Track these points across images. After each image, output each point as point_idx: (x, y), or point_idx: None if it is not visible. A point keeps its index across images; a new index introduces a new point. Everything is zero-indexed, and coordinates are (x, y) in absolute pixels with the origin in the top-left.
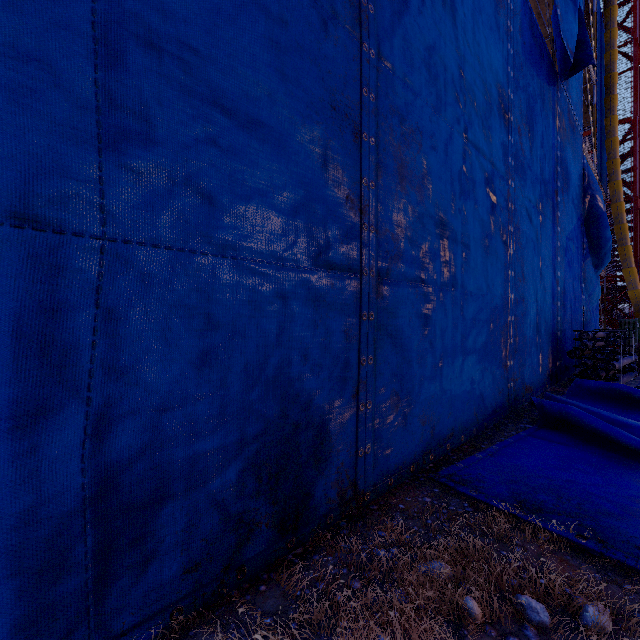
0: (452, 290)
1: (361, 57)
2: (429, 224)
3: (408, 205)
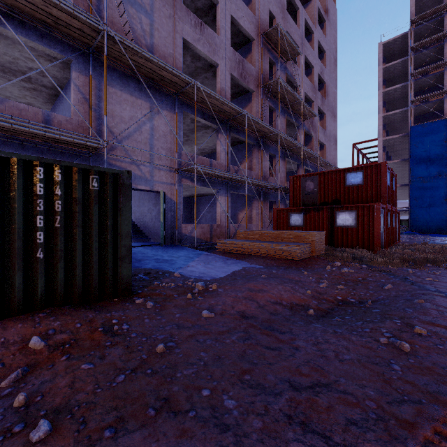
0: None
1: None
2: None
3: None
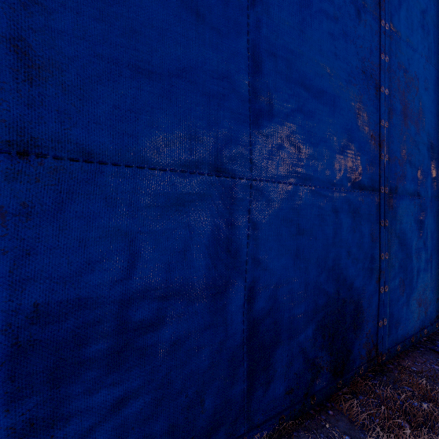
0: (438, 200)
1: (380, 31)
2: (423, 149)
3: (409, 136)
